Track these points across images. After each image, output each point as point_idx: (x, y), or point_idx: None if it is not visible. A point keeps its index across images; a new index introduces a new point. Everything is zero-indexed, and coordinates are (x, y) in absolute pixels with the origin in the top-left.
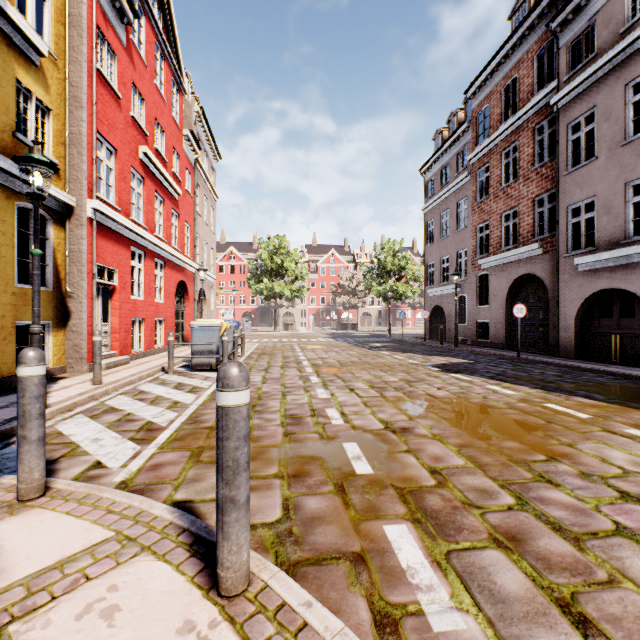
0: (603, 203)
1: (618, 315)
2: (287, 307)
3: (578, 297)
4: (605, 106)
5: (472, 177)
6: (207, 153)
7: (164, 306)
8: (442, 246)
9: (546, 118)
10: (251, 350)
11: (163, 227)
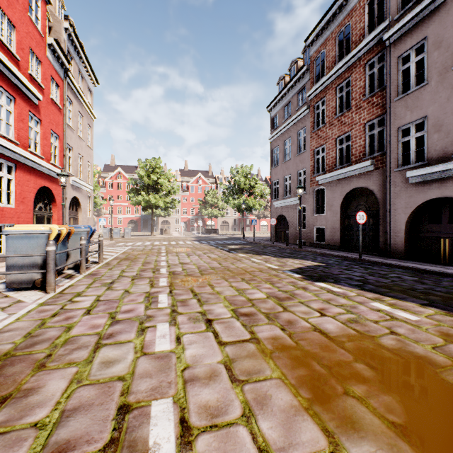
0: (434, 122)
1: (447, 221)
2: (164, 216)
3: (409, 206)
4: (436, 36)
5: (310, 110)
6: (82, 74)
7: (14, 211)
8: (285, 167)
9: (376, 55)
10: (116, 255)
11: (14, 127)
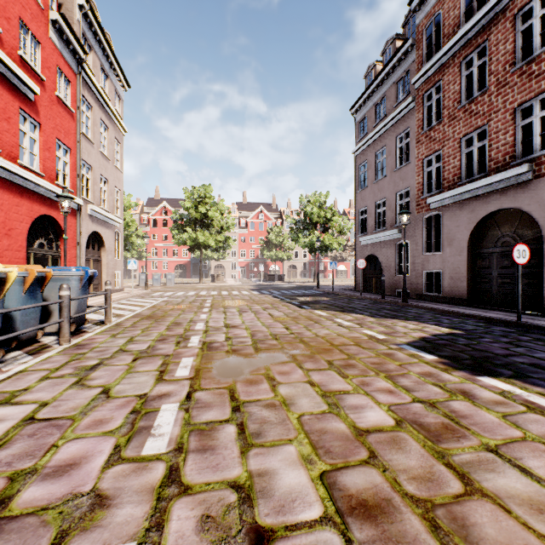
0: None
1: None
2: (218, 259)
3: None
4: None
5: (417, 103)
6: (107, 72)
7: None
8: (377, 189)
9: None
10: (140, 310)
11: None
